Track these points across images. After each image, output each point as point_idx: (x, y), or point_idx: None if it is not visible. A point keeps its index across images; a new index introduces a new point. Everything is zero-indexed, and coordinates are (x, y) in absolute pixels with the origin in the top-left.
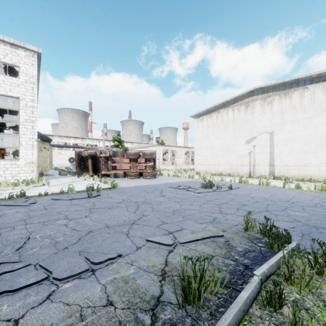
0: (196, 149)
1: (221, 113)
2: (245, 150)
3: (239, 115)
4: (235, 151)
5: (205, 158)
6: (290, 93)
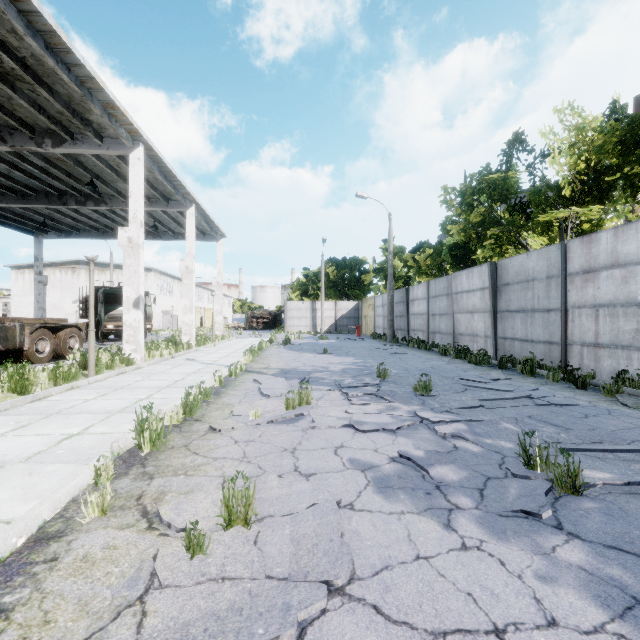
0: (15, 304)
1: (48, 272)
2: (72, 309)
3: (67, 278)
4: (63, 309)
5: (28, 315)
6: (106, 271)
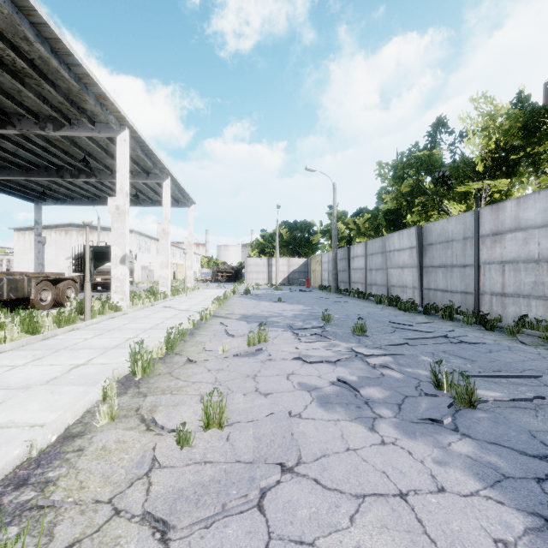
0: (17, 261)
1: (45, 233)
2: (65, 264)
3: (61, 238)
4: (57, 265)
5: (28, 270)
6: (93, 232)
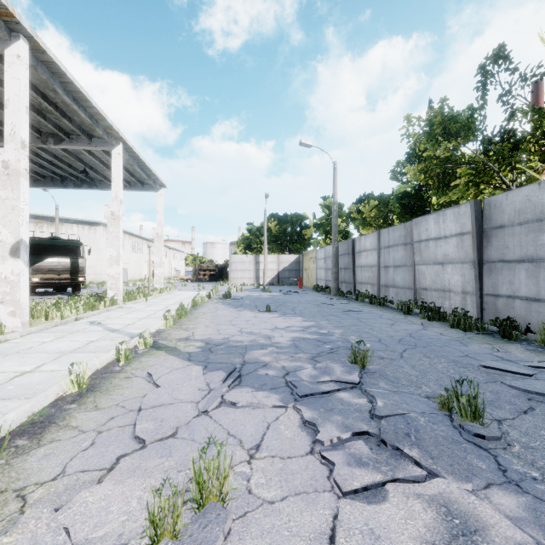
0: None
1: None
2: None
3: None
4: None
5: None
6: (54, 225)
